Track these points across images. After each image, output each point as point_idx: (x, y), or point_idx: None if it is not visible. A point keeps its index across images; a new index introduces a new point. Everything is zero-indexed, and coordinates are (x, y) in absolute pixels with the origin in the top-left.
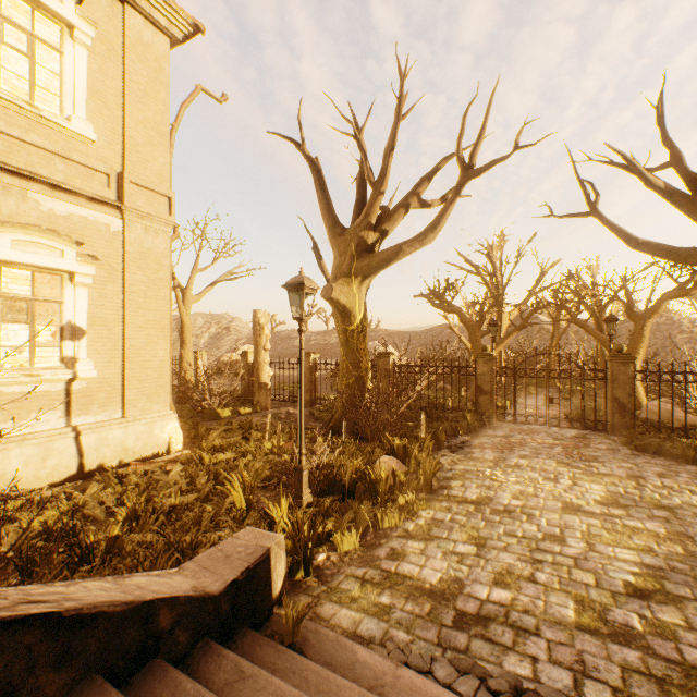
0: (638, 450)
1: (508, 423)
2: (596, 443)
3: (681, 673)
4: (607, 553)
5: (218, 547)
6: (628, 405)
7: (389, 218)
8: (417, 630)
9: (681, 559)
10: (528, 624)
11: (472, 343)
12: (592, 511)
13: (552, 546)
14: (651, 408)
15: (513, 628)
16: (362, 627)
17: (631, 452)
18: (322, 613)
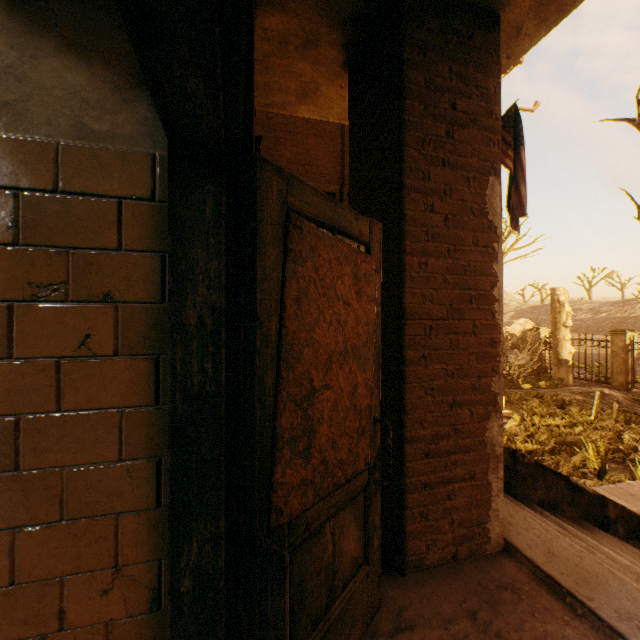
0: None
1: None
2: None
3: None
4: None
5: (615, 485)
6: None
7: None
8: None
9: None
10: None
11: None
12: None
13: None
14: None
15: None
16: None
17: None
18: None
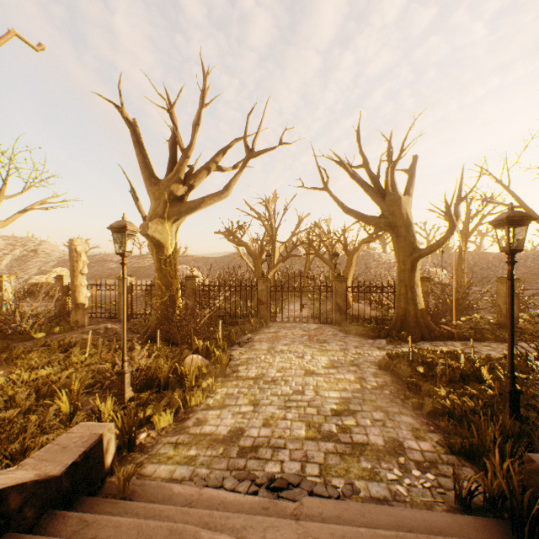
0: (347, 333)
1: (278, 323)
2: (327, 332)
3: (350, 448)
4: (325, 395)
5: (54, 442)
6: (344, 307)
7: (195, 176)
8: (214, 464)
9: (358, 391)
10: (281, 443)
11: (255, 268)
12: (320, 372)
13: (297, 397)
14: (356, 308)
15: (272, 448)
16: (176, 473)
17: (344, 335)
18: (146, 472)
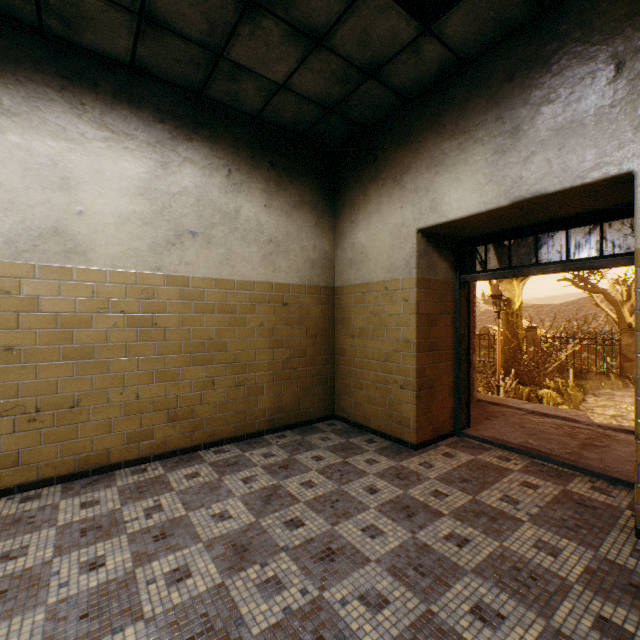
0: None
1: None
2: None
3: None
4: None
5: None
6: None
7: (542, 238)
8: None
9: None
10: None
11: (618, 319)
12: None
13: None
14: None
15: None
16: None
17: None
18: None
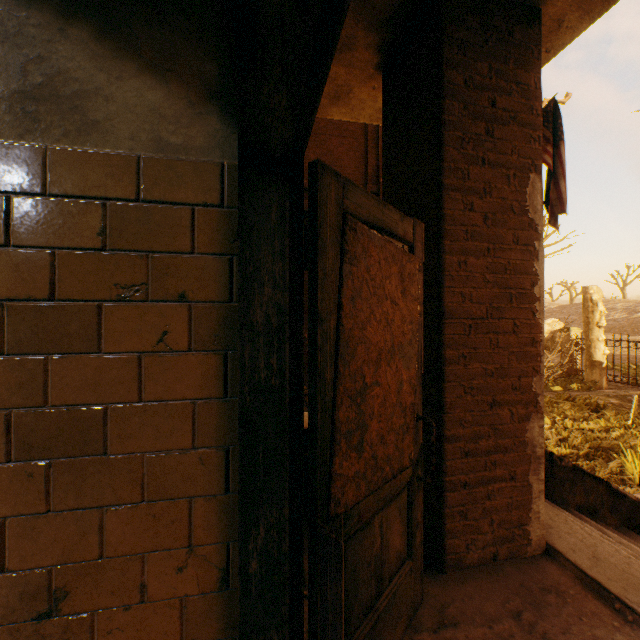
0: None
1: None
2: None
3: None
4: None
5: None
6: None
7: None
8: None
9: None
10: None
11: None
12: None
13: None
14: None
15: None
16: None
17: None
18: None
